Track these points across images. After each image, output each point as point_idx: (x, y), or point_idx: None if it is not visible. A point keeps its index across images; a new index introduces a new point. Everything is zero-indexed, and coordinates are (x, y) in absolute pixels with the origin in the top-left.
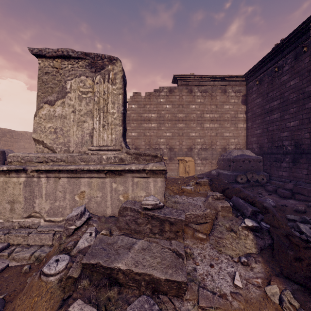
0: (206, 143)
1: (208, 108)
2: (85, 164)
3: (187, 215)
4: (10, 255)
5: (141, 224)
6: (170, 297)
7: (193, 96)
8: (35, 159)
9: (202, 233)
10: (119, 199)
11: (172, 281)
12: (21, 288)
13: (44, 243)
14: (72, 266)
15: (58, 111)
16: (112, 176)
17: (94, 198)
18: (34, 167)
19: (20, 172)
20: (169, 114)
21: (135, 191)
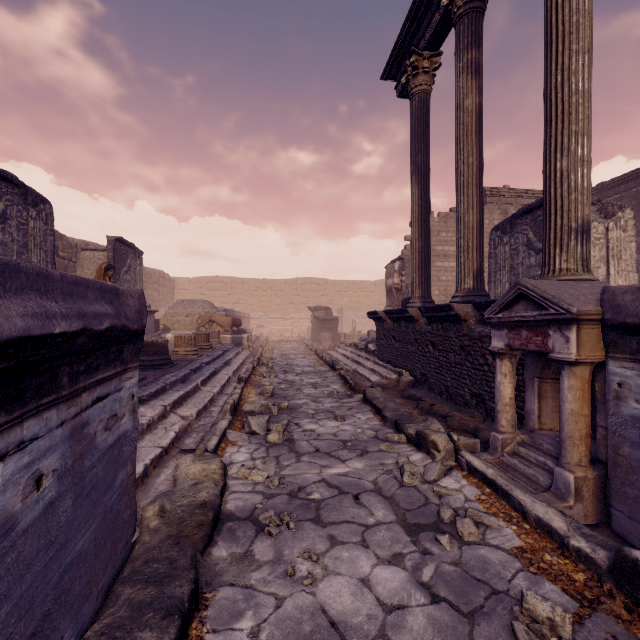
0: None
1: None
2: None
3: None
4: None
5: None
6: None
7: None
8: None
9: None
10: None
11: None
12: None
13: None
14: None
15: None
16: None
17: None
18: None
19: None
20: None
21: None
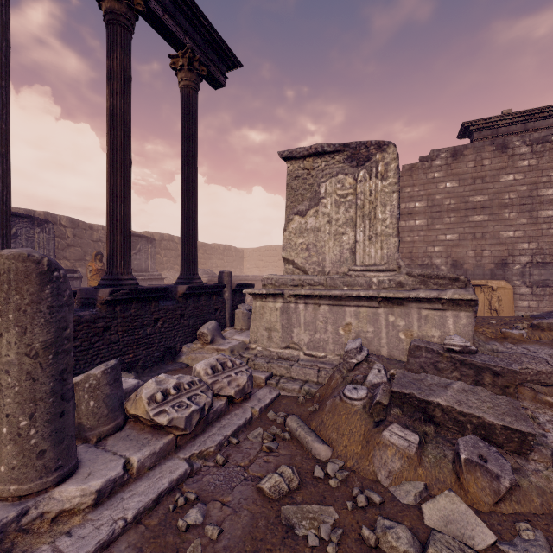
0: (545, 250)
1: (549, 175)
2: (349, 289)
3: (521, 370)
4: (279, 385)
5: (444, 370)
6: (507, 452)
7: (510, 156)
8: (289, 282)
9: (552, 397)
10: (398, 338)
11: (513, 429)
12: (307, 414)
13: (308, 379)
14: (379, 393)
15: (310, 223)
16: (388, 306)
17: (363, 334)
18: (292, 291)
19: (277, 297)
20: (453, 199)
21: (423, 328)
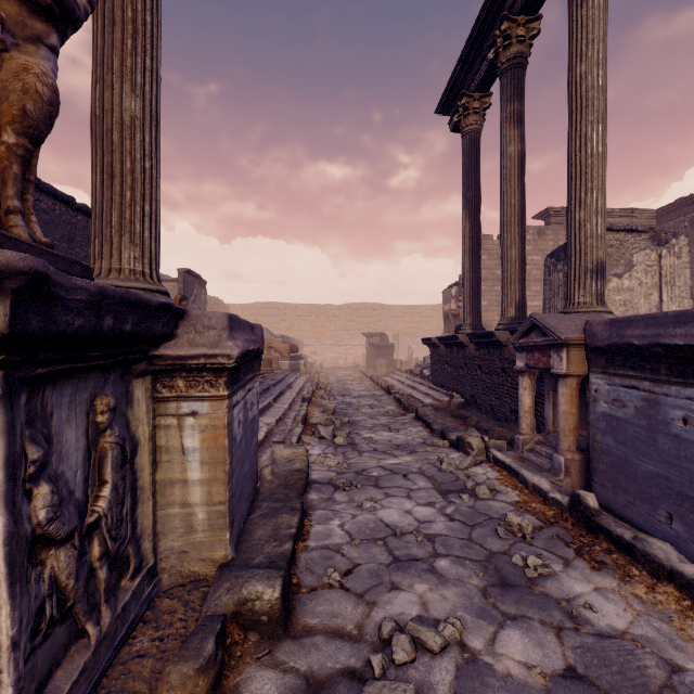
0: None
1: None
2: None
3: None
4: None
5: None
6: None
7: None
8: None
9: None
10: None
11: None
12: None
13: None
14: None
15: (625, 284)
16: None
17: None
18: None
19: None
20: (538, 270)
21: None
